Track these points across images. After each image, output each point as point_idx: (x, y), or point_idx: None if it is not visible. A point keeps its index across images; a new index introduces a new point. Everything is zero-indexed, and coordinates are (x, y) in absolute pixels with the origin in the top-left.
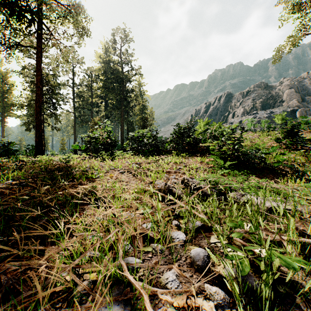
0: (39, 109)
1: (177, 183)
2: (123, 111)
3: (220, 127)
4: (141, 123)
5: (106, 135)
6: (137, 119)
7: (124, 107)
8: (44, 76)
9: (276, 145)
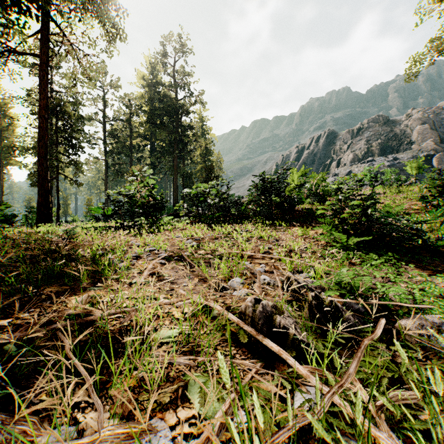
0: (44, 151)
1: (272, 284)
2: (177, 157)
3: (324, 179)
4: (203, 175)
5: (148, 192)
6: (198, 169)
7: (178, 152)
8: (58, 104)
9: (418, 207)
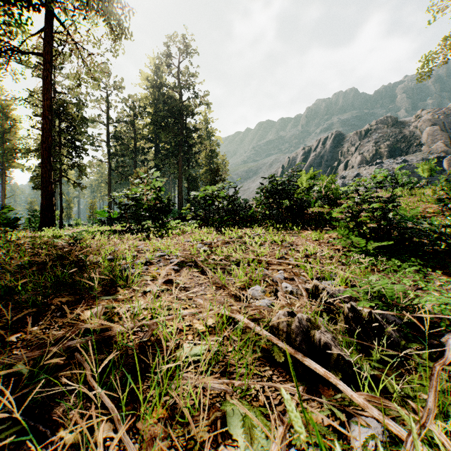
0: (47, 153)
1: (295, 292)
2: (182, 159)
3: (333, 182)
4: (208, 177)
5: (154, 195)
6: (203, 171)
7: (183, 154)
8: (62, 105)
9: (433, 210)
